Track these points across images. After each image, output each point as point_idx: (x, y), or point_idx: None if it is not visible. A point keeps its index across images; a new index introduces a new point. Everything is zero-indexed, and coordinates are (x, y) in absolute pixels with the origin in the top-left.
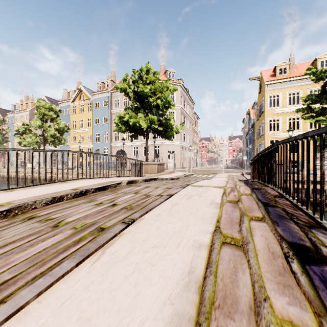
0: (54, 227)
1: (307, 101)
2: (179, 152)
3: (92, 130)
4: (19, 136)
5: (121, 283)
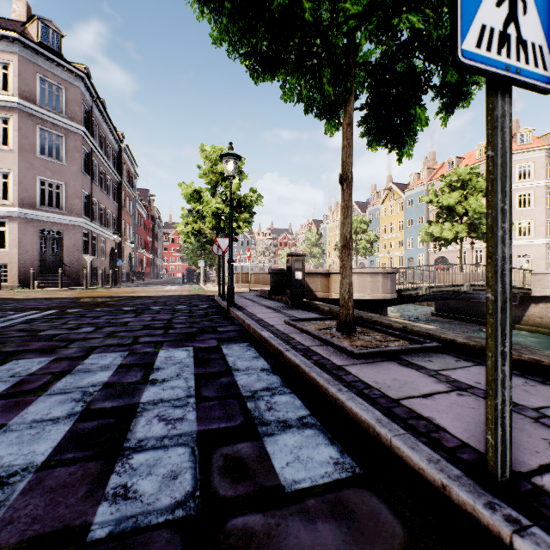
0: None
1: None
2: (541, 255)
3: (403, 234)
4: (337, 250)
5: None
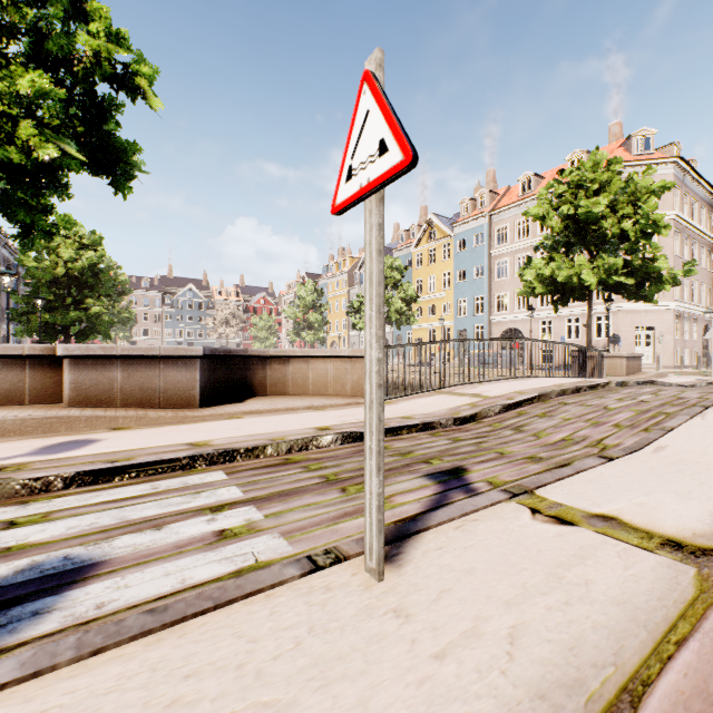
0: (606, 409)
1: None
2: (667, 327)
3: (451, 293)
4: (353, 315)
5: None
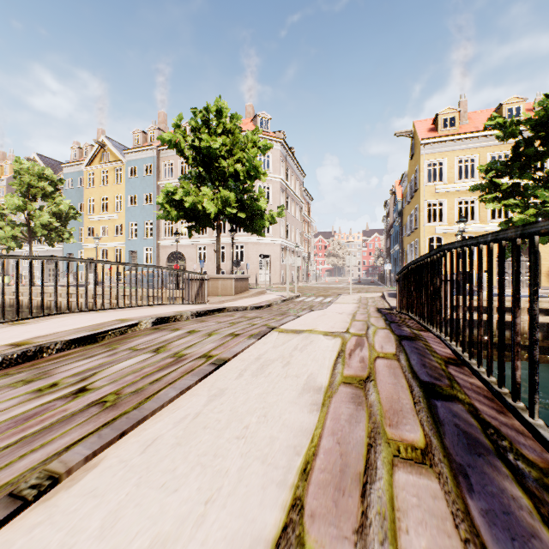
0: None
1: (490, 173)
2: (277, 256)
3: (123, 216)
4: None
5: None
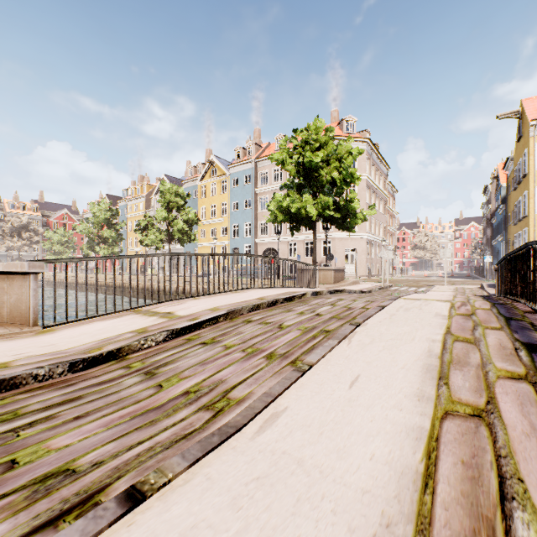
0: (279, 328)
1: None
2: (363, 249)
3: (228, 219)
4: (140, 233)
5: (378, 353)
